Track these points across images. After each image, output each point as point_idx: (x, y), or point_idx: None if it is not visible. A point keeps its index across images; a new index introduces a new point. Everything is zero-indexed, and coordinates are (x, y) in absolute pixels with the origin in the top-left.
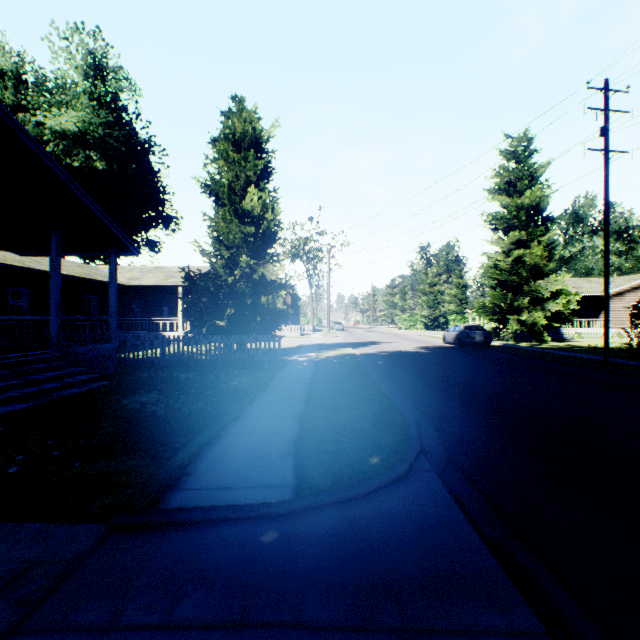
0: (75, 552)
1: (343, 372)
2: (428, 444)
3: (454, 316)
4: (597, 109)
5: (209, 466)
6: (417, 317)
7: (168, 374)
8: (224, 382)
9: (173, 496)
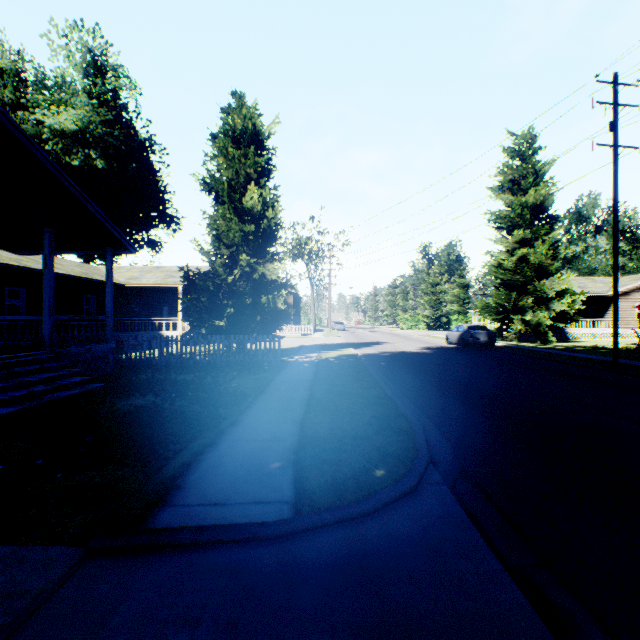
0: (45, 582)
1: (345, 373)
2: (437, 453)
3: (456, 316)
4: (606, 103)
5: (201, 478)
6: (419, 317)
7: (165, 375)
8: (222, 384)
9: (160, 514)
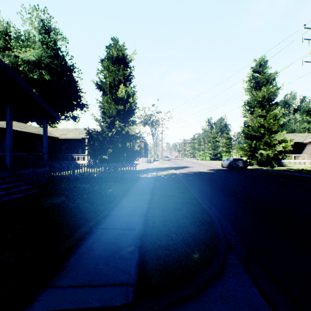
0: None
1: (170, 184)
2: (230, 238)
3: (225, 153)
4: (310, 39)
5: (77, 260)
6: (206, 154)
7: (74, 185)
8: (104, 190)
9: (39, 296)
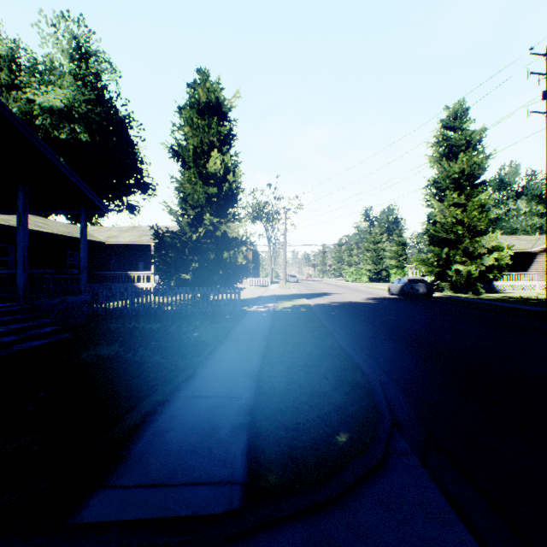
0: None
1: (299, 323)
2: (399, 413)
3: (395, 270)
4: (540, 74)
5: (146, 447)
6: (362, 271)
7: (134, 325)
8: (185, 333)
9: (89, 500)
